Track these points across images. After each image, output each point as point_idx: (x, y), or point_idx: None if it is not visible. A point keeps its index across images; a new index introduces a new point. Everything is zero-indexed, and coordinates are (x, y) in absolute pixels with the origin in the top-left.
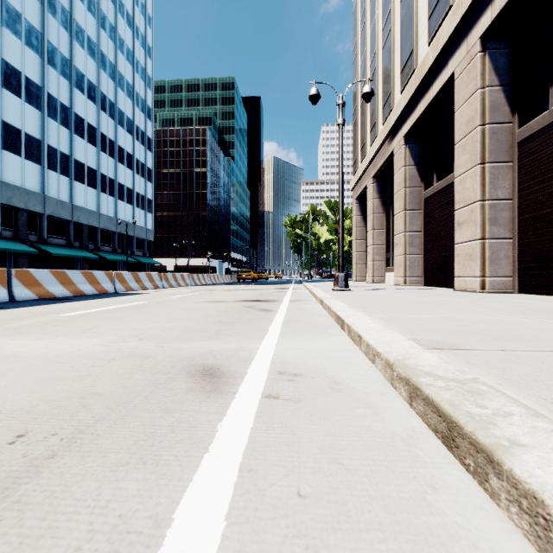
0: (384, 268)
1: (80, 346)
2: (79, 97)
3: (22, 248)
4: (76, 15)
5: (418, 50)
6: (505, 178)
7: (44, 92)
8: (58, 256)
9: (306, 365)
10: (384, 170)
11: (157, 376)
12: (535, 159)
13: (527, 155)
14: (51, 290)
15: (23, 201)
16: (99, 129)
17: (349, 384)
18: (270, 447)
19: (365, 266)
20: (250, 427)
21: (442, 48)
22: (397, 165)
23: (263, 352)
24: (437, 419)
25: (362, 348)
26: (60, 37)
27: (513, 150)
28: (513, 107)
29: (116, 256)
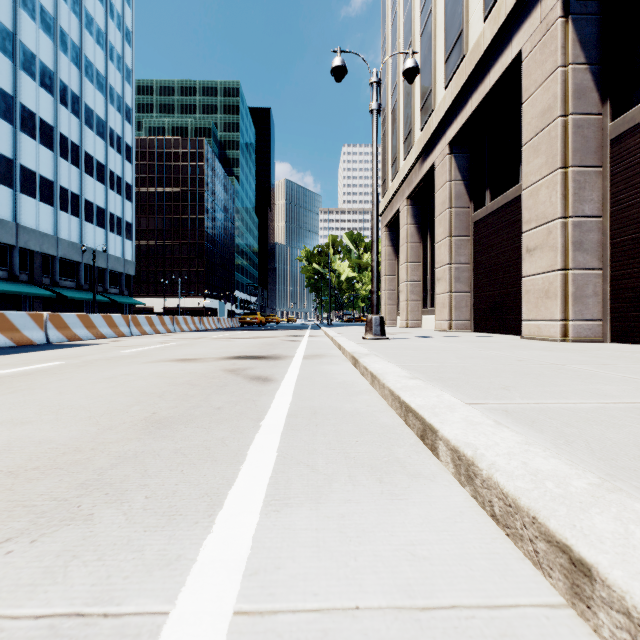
0: (420, 309)
1: None
2: (27, 83)
3: None
4: None
5: (469, 30)
6: (592, 188)
7: None
8: None
9: None
10: (422, 189)
11: None
12: (637, 160)
13: (625, 157)
14: None
15: None
16: (57, 128)
17: None
18: None
19: (397, 307)
20: None
21: (505, 20)
22: (439, 180)
23: None
24: None
25: (608, 632)
26: None
27: (603, 151)
28: (603, 93)
29: (81, 293)
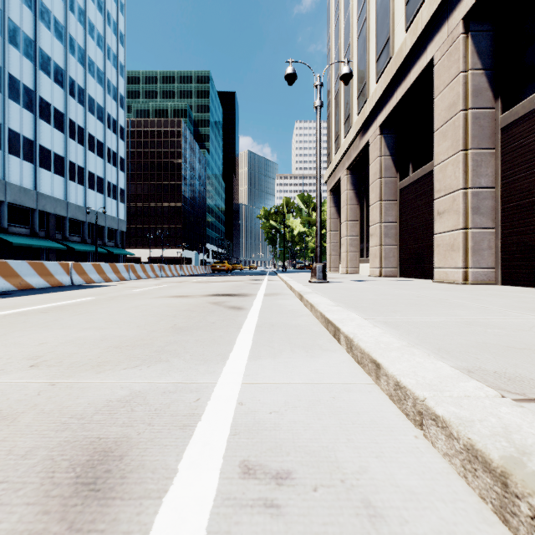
0: (357, 259)
1: None
2: (44, 80)
3: None
4: None
5: (395, 38)
6: (487, 165)
7: (5, 72)
8: (21, 246)
9: (296, 434)
10: (359, 162)
11: None
12: (520, 145)
13: (511, 142)
14: None
15: None
16: (67, 114)
17: (403, 517)
18: None
19: (339, 257)
20: None
21: (421, 33)
22: (372, 155)
23: (219, 398)
24: None
25: (382, 385)
26: (23, 16)
27: (496, 137)
28: (496, 92)
29: (85, 246)
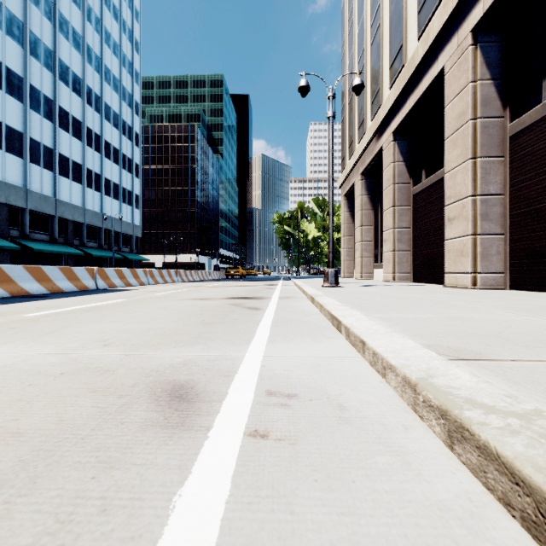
0: (372, 264)
1: (28, 356)
2: (63, 89)
3: (3, 243)
4: (60, 6)
5: (407, 45)
6: (496, 173)
7: (26, 83)
8: (41, 252)
9: (301, 380)
10: (373, 167)
11: (110, 400)
12: (527, 153)
13: (519, 150)
14: (25, 287)
15: (4, 195)
16: (85, 122)
17: (359, 410)
18: (254, 545)
19: (353, 263)
20: (224, 498)
21: (433, 42)
22: (385, 161)
23: (248, 363)
24: (511, 487)
25: (366, 356)
26: (44, 28)
27: (504, 145)
28: (504, 101)
29: (102, 252)
